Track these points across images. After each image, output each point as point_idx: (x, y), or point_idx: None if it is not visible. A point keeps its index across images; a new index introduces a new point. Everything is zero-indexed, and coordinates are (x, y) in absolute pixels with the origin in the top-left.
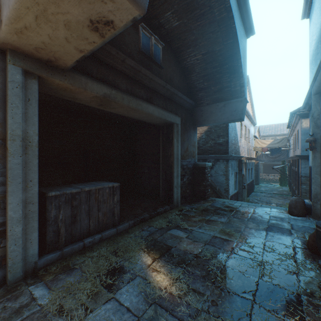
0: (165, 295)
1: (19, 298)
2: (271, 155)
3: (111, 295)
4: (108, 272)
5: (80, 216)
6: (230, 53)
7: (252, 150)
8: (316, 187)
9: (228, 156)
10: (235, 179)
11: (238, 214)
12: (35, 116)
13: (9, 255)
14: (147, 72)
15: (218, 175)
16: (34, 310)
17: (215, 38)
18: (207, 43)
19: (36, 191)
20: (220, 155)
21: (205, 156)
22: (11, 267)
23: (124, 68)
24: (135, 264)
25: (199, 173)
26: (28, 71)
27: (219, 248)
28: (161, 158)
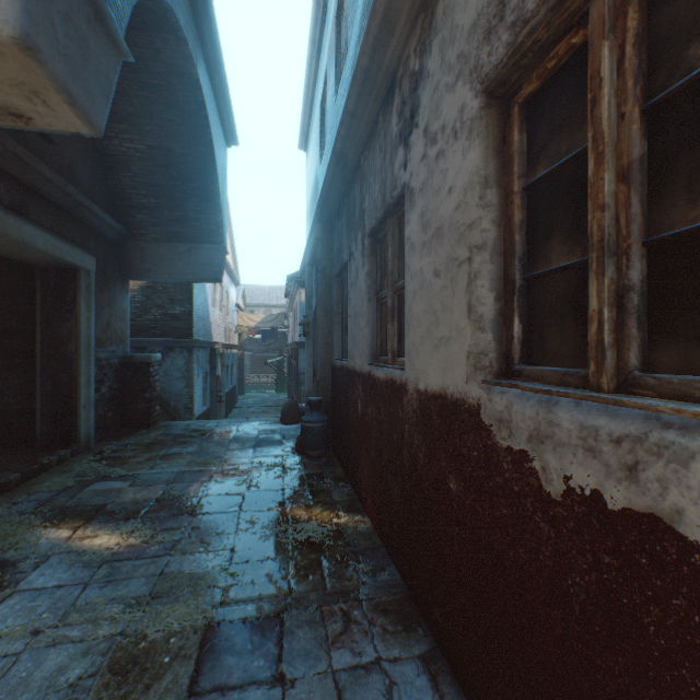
0: (122, 549)
1: None
2: (263, 341)
3: (8, 591)
4: None
5: None
6: (202, 168)
7: (233, 330)
8: (309, 383)
9: (194, 341)
10: (206, 386)
11: (216, 437)
12: None
13: None
14: (21, 150)
15: (172, 379)
16: None
17: (176, 133)
18: (160, 133)
19: None
20: (177, 340)
21: (144, 341)
22: None
23: None
24: (37, 546)
25: (136, 375)
26: None
27: (193, 482)
28: (40, 344)
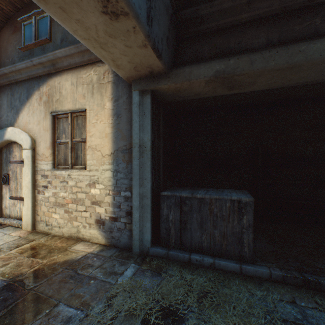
0: None
1: (122, 266)
2: None
3: None
4: (167, 307)
5: (190, 225)
6: None
7: None
8: None
9: None
10: None
11: None
12: (148, 125)
13: (132, 231)
14: None
15: None
16: (112, 281)
17: None
18: None
19: (149, 188)
20: None
21: None
22: (133, 240)
23: (255, 12)
24: None
25: None
26: (143, 90)
27: None
28: None
